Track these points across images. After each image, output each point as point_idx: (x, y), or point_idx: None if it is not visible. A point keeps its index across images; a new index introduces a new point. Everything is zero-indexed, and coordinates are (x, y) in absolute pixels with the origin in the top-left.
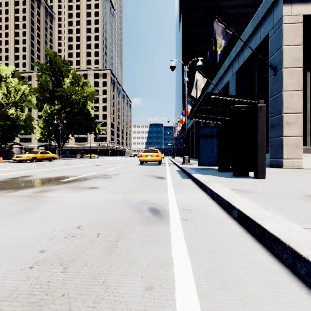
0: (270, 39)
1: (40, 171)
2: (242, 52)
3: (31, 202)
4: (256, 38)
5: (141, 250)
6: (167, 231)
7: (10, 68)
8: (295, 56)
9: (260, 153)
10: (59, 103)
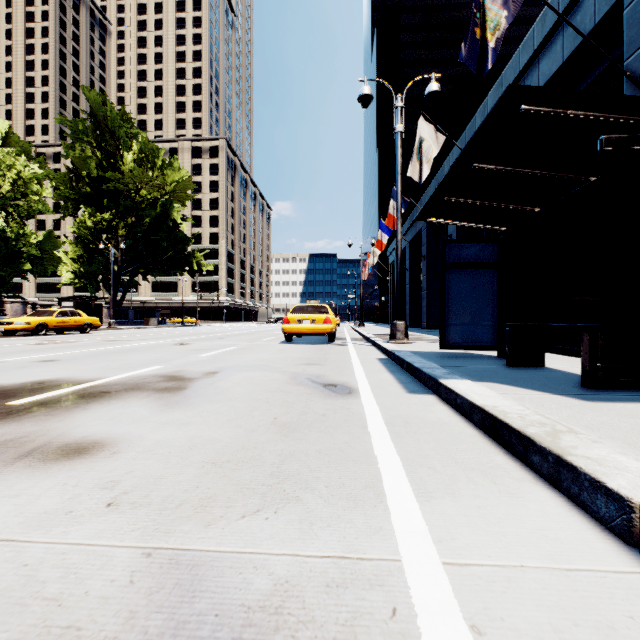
0: (629, 9)
1: (8, 363)
2: (535, 66)
3: None
4: (579, 20)
5: None
6: None
7: None
8: None
9: None
10: (110, 206)
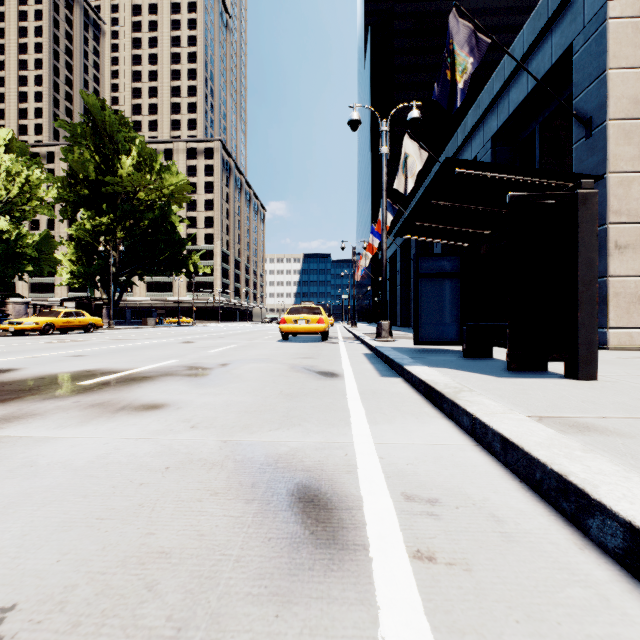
0: (576, 56)
1: (45, 358)
2: (506, 93)
3: None
4: (540, 58)
5: None
6: None
7: (1, 131)
8: (635, 93)
9: (584, 314)
10: (109, 209)
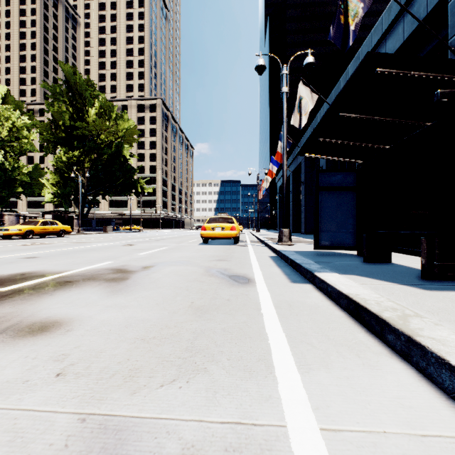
0: (452, 1)
1: (1, 259)
2: (383, 44)
3: None
4: (416, 10)
5: None
6: None
7: None
8: None
9: None
10: (79, 147)
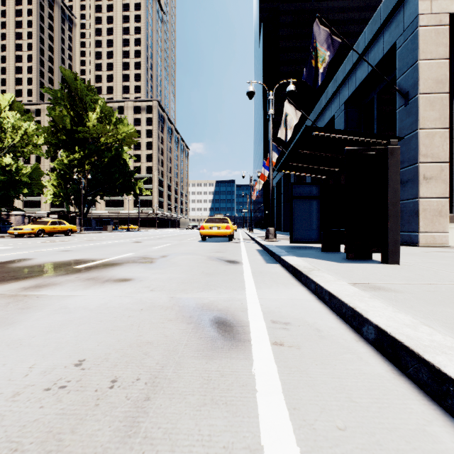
0: (399, 50)
1: (45, 252)
2: (354, 72)
3: (9, 308)
4: (376, 50)
5: (195, 423)
6: (248, 372)
7: (6, 96)
8: (437, 76)
9: (392, 223)
10: (80, 149)
